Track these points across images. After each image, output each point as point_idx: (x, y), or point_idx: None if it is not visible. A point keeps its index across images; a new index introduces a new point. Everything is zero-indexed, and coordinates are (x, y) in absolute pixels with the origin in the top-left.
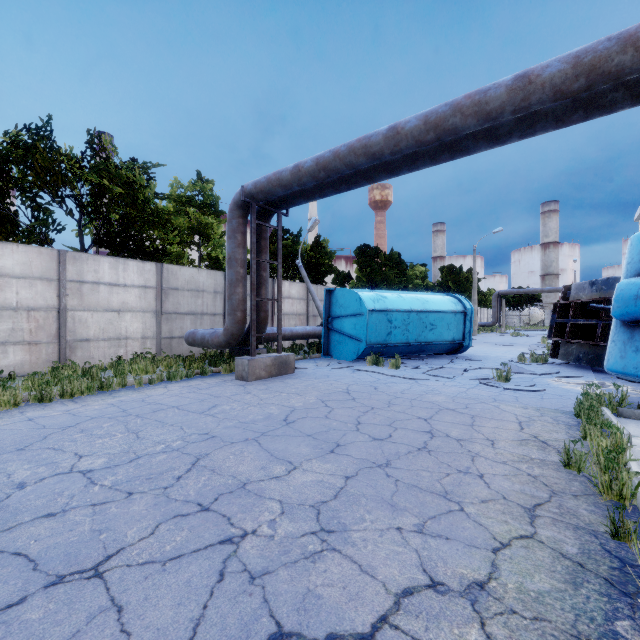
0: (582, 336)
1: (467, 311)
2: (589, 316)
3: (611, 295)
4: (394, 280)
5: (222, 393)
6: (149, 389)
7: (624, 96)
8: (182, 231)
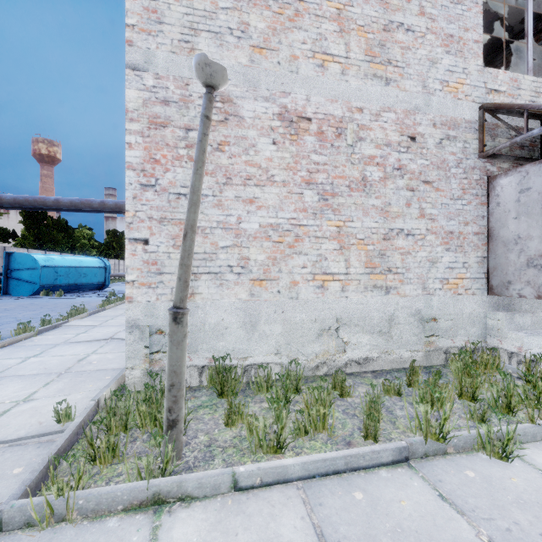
0: None
1: (107, 267)
2: None
3: None
4: (62, 241)
5: None
6: None
7: None
8: None
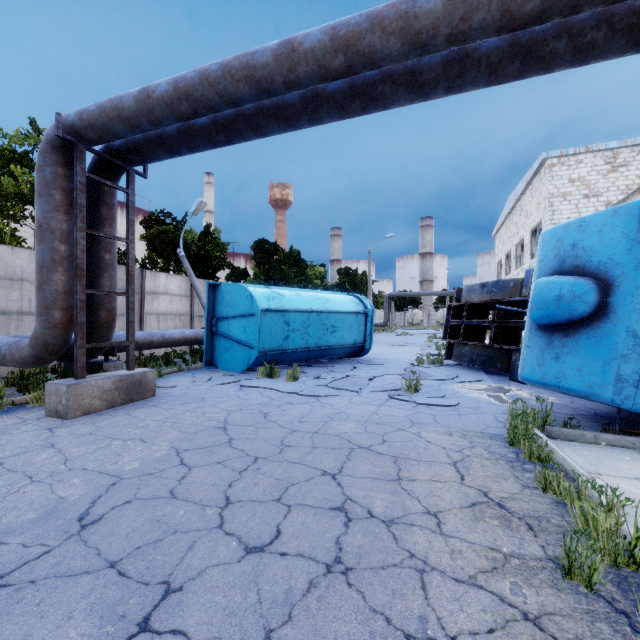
0: (474, 337)
1: (368, 312)
2: (479, 318)
3: (501, 297)
4: (294, 279)
5: None
6: None
7: (566, 47)
8: (3, 197)
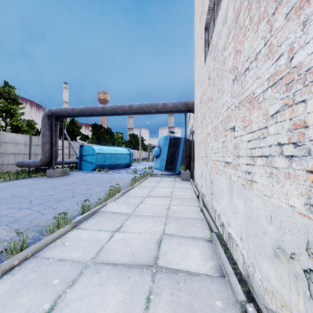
0: None
1: (131, 153)
2: None
3: None
4: (108, 140)
5: (46, 180)
6: (12, 181)
7: (149, 112)
8: None
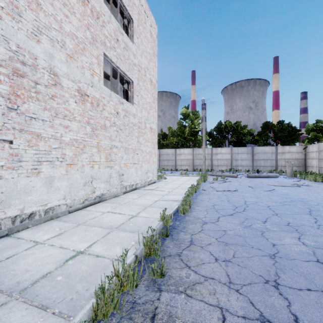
0: None
1: None
2: None
3: None
4: None
5: None
6: None
7: None
8: None
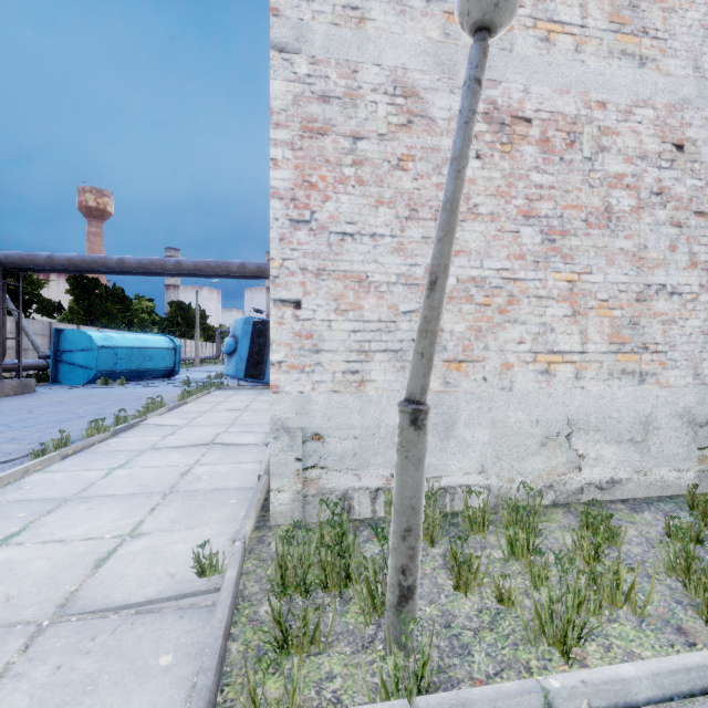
0: None
1: (177, 348)
2: None
3: None
4: (118, 315)
5: None
6: None
7: (216, 276)
8: None
